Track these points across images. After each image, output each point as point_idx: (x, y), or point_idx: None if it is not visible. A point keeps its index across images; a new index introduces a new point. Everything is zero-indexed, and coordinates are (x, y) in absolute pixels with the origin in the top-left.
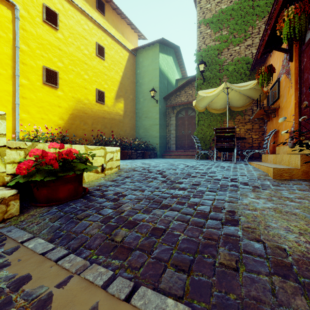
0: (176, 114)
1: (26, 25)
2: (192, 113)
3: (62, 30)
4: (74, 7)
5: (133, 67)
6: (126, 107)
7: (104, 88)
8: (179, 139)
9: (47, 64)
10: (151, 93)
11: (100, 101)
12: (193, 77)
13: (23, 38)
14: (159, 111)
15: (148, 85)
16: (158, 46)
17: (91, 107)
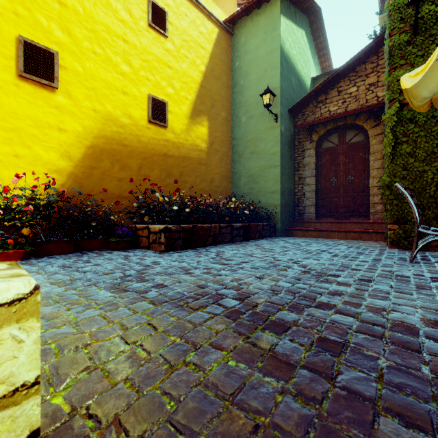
0: (317, 143)
1: None
2: (355, 136)
3: None
4: None
5: (227, 56)
6: (212, 135)
7: (167, 95)
8: (324, 195)
9: (29, 34)
10: (264, 98)
11: (158, 122)
12: (364, 51)
13: None
14: (279, 138)
15: (257, 88)
16: (277, 2)
17: (137, 132)
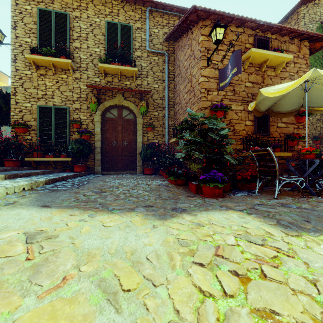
0: None
1: None
2: None
3: None
4: None
5: None
6: None
7: None
8: None
9: None
10: None
11: None
12: None
13: None
14: None
15: None
16: None
17: None
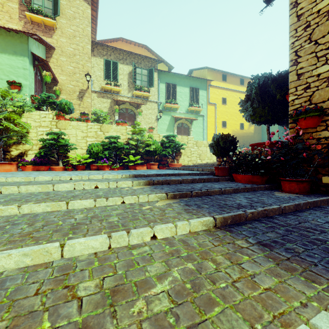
0: None
1: (217, 109)
2: None
3: (227, 104)
4: (231, 91)
5: None
6: (255, 128)
7: (243, 121)
8: None
9: (223, 120)
10: None
11: (242, 128)
12: None
13: (217, 113)
14: (278, 128)
15: None
16: None
17: (237, 132)
